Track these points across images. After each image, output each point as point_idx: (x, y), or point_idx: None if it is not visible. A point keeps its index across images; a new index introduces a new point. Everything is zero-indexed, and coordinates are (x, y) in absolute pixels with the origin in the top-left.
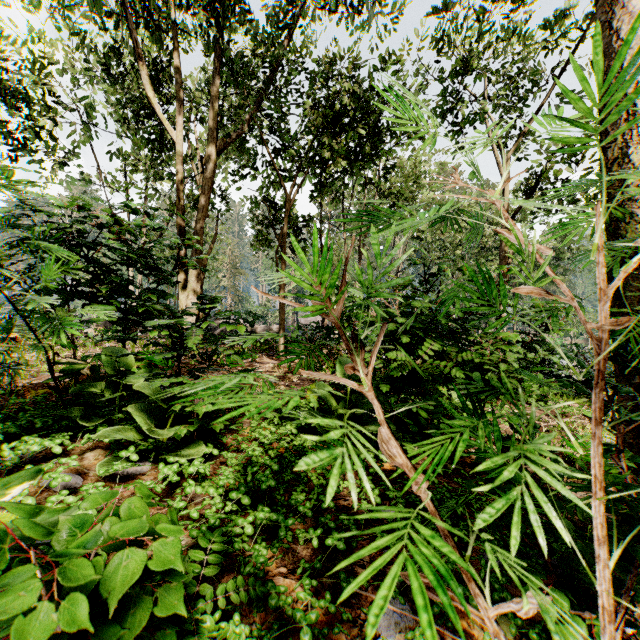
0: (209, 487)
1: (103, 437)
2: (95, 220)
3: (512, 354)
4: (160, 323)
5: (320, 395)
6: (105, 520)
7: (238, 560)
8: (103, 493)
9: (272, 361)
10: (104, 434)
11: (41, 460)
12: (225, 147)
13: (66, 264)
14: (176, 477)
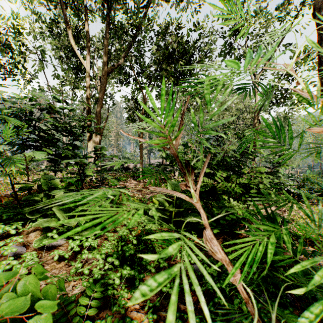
0: (96, 254)
1: (38, 225)
2: (39, 106)
3: (264, 178)
4: (69, 161)
5: (160, 201)
6: (4, 295)
7: (110, 301)
8: (8, 273)
9: (136, 182)
10: (39, 223)
11: (4, 237)
12: (111, 71)
13: (21, 129)
14: (77, 248)
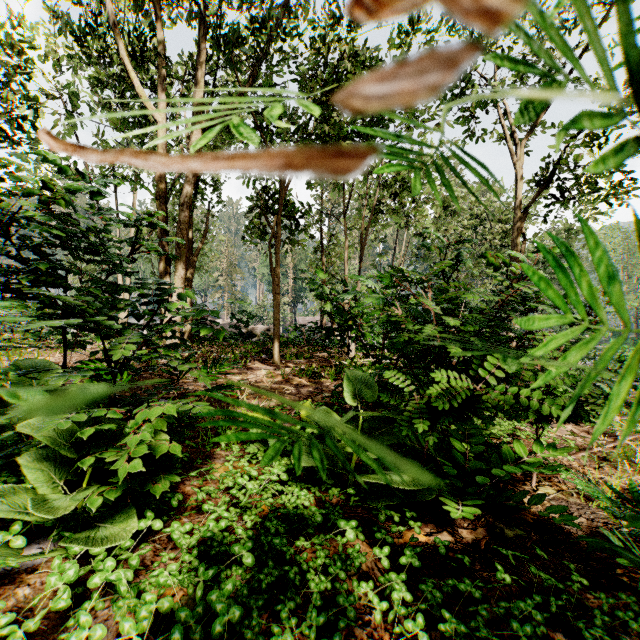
0: (124, 617)
1: None
2: (23, 188)
3: None
4: (49, 324)
5: (320, 423)
6: None
7: None
8: None
9: (265, 366)
10: None
11: None
12: (212, 126)
13: None
14: (64, 600)
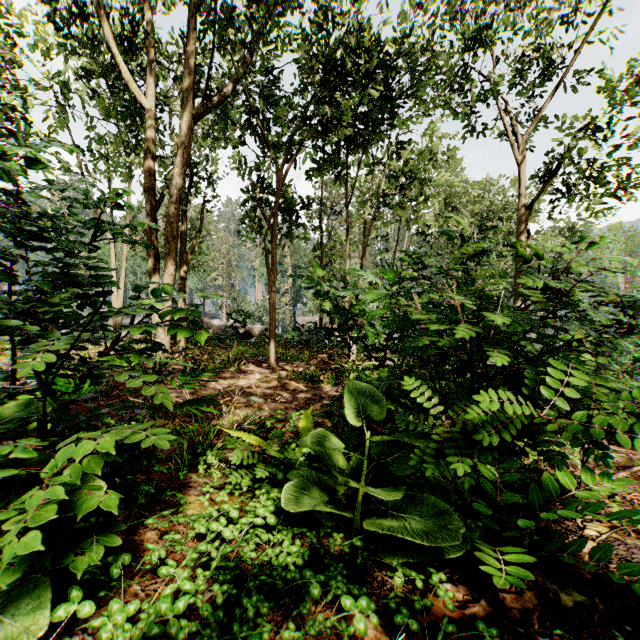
0: None
1: None
2: None
3: None
4: None
5: None
6: None
7: None
8: None
9: (260, 369)
10: None
11: None
12: (204, 113)
13: None
14: None
